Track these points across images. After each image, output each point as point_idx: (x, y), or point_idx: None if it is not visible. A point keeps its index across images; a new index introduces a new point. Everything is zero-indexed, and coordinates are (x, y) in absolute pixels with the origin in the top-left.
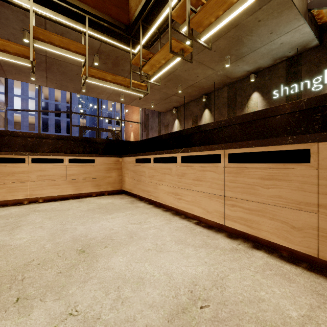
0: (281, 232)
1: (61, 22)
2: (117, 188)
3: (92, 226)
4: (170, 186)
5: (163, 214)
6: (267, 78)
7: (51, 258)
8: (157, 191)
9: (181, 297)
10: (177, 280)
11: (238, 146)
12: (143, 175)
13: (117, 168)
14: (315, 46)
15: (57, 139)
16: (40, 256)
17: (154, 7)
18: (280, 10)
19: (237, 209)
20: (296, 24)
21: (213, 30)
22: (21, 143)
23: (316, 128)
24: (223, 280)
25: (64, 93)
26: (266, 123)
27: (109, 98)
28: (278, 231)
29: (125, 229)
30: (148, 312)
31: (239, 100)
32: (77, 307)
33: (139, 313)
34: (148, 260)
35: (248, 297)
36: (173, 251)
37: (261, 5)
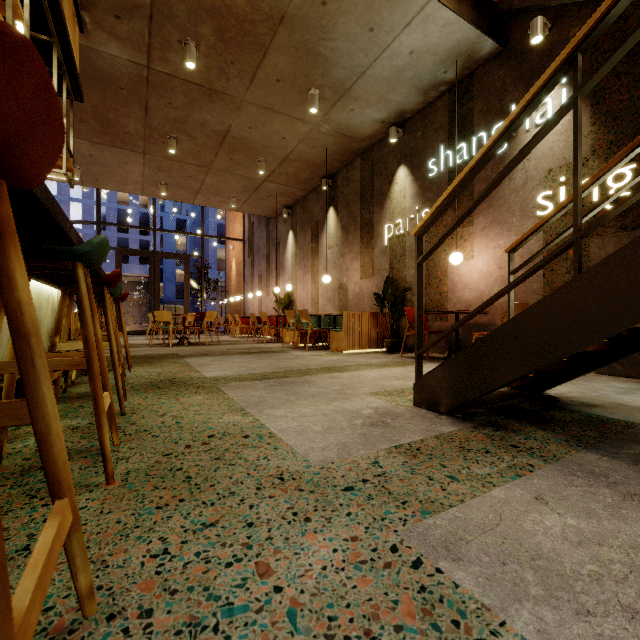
0: None
1: None
2: None
3: None
4: None
5: None
6: (420, 134)
7: None
8: None
9: None
10: None
11: None
12: None
13: None
14: (495, 52)
15: None
16: None
17: None
18: None
19: None
20: (414, 4)
21: None
22: None
23: None
24: None
25: None
26: None
27: (147, 193)
28: None
29: None
30: None
31: (378, 185)
32: None
33: None
34: None
35: None
36: None
37: None
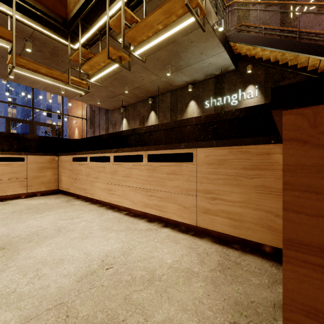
0: (178, 212)
1: None
2: (53, 188)
3: (16, 226)
4: (105, 183)
5: (97, 209)
6: (201, 90)
7: None
8: (93, 189)
9: (93, 265)
10: (93, 256)
11: (154, 149)
12: (80, 174)
13: (52, 167)
14: (233, 70)
15: None
16: None
17: (93, 10)
18: (207, 37)
19: (153, 198)
20: (219, 51)
21: (145, 47)
22: None
23: (209, 137)
24: (131, 250)
25: None
26: (182, 131)
27: (47, 89)
28: (177, 211)
29: (55, 225)
30: (62, 280)
31: (180, 106)
32: None
33: (53, 282)
34: (72, 246)
35: (144, 257)
36: (97, 237)
37: (192, 30)
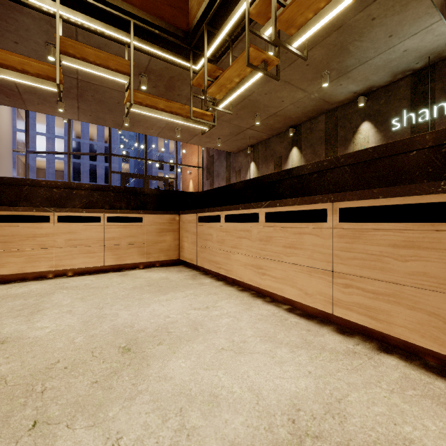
0: (427, 328)
1: (97, 31)
2: (173, 257)
3: (139, 312)
4: (249, 256)
5: (238, 296)
6: (384, 101)
7: (83, 359)
8: (229, 263)
9: (278, 429)
10: (268, 401)
11: (356, 198)
12: (210, 239)
13: (172, 230)
14: None
15: (92, 189)
16: (68, 356)
17: (223, 4)
18: (405, 2)
19: (353, 292)
20: (428, 22)
21: (310, 31)
22: (44, 196)
23: None
24: (341, 404)
25: (101, 130)
26: (394, 163)
27: (161, 135)
28: (423, 328)
29: (187, 316)
30: None
31: (342, 133)
32: (121, 441)
33: None
34: (223, 367)
35: (385, 435)
36: (258, 353)
37: None
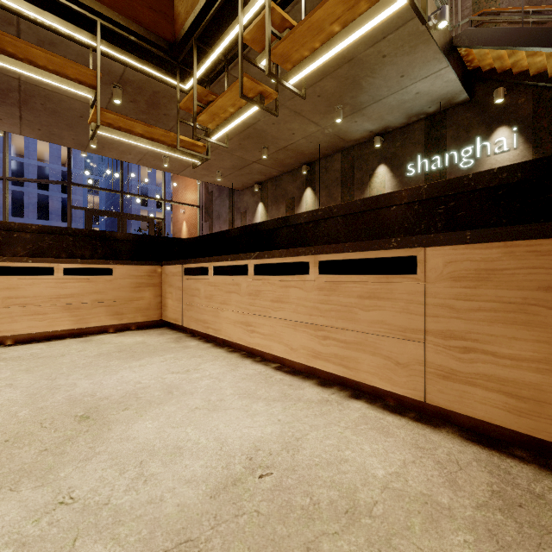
0: (384, 371)
1: (48, 26)
2: (154, 318)
3: (104, 380)
4: (239, 312)
5: (226, 357)
6: (399, 144)
7: (29, 431)
8: (218, 321)
9: (235, 466)
10: (232, 446)
11: (332, 251)
12: (197, 295)
13: (153, 284)
14: (464, 101)
15: (41, 232)
16: (9, 430)
17: (216, 20)
18: (414, 44)
19: (330, 343)
20: (437, 67)
21: (306, 70)
22: None
23: (438, 226)
24: (299, 441)
25: (56, 147)
26: (379, 216)
27: (142, 162)
28: (381, 371)
29: (162, 381)
30: (184, 490)
31: (359, 176)
32: (73, 494)
33: (169, 492)
34: (193, 423)
35: (327, 459)
36: (233, 409)
37: (385, 33)
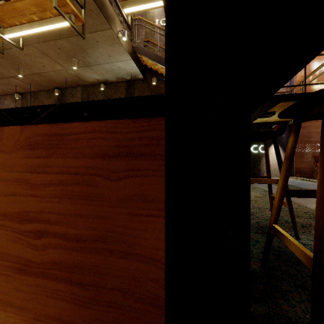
0: None
1: None
2: None
3: None
4: None
5: None
6: (114, 91)
7: None
8: None
9: None
10: None
11: None
12: None
13: None
14: (142, 78)
15: None
16: None
17: None
18: (112, 42)
19: None
20: (126, 58)
21: (17, 34)
22: None
23: None
24: None
25: None
26: None
27: None
28: None
29: None
30: None
31: None
32: None
33: None
34: None
35: None
36: None
37: (96, 30)
